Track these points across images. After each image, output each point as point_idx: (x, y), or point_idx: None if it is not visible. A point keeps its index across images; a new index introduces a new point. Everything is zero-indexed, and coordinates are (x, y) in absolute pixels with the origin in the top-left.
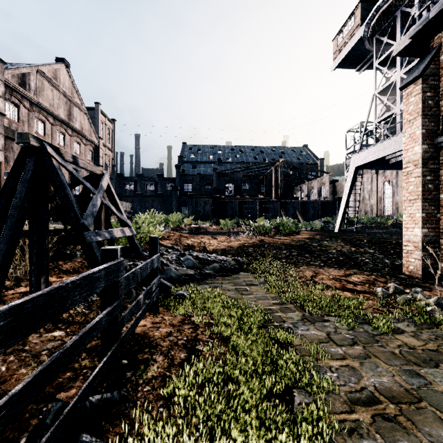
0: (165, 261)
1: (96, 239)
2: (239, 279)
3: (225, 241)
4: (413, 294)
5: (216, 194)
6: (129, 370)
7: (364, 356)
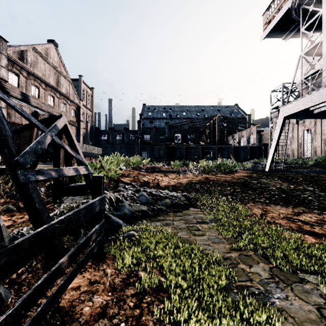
0: (121, 197)
1: (36, 178)
2: (190, 216)
3: (176, 178)
4: None
5: (167, 141)
6: None
7: None
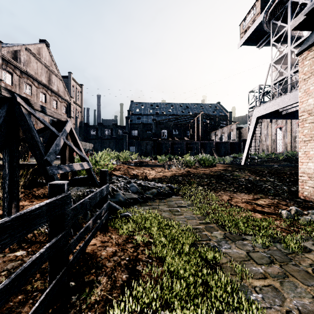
0: (115, 187)
1: (57, 172)
2: (172, 202)
3: (161, 171)
4: (311, 216)
5: (154, 137)
6: (74, 293)
7: (282, 276)
